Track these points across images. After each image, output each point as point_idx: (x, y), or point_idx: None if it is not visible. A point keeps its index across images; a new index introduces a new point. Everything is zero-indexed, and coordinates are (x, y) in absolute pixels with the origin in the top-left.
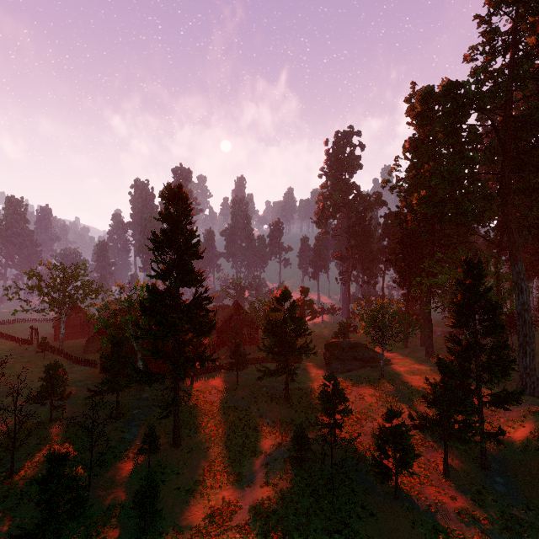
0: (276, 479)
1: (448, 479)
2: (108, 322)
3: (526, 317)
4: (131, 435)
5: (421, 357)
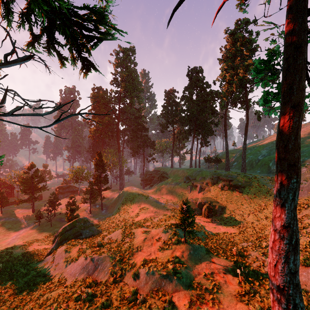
0: (28, 231)
1: (90, 214)
2: None
3: (121, 168)
4: None
5: None
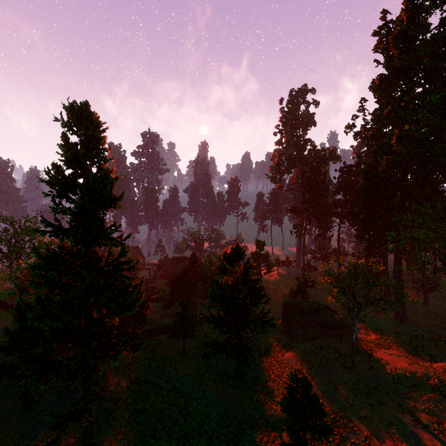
0: None
1: None
2: (22, 287)
3: None
4: (32, 441)
5: (390, 320)
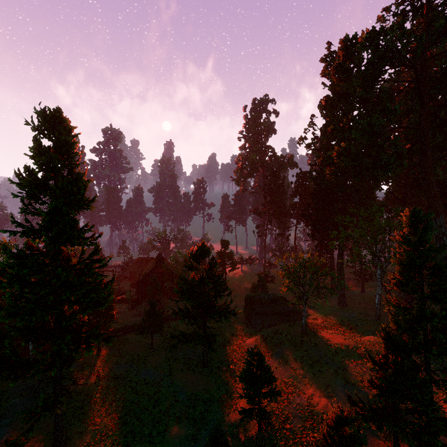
0: None
1: None
2: None
3: None
4: None
5: (334, 306)
